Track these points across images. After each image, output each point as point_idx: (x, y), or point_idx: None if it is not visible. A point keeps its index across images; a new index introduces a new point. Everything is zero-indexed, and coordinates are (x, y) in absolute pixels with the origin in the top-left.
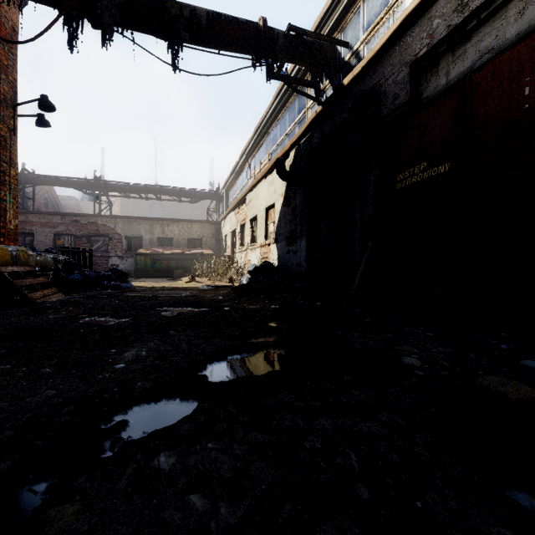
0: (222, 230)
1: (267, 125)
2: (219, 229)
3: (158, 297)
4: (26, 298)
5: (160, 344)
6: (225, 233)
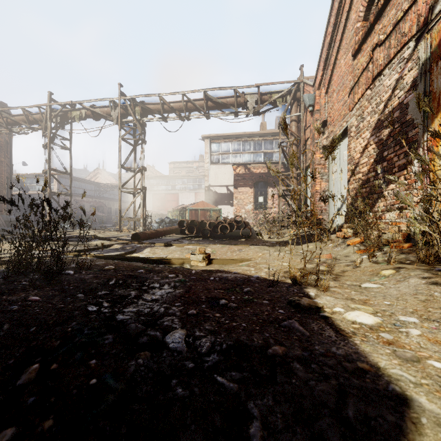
0: None
1: None
2: None
3: None
4: None
5: None
6: None
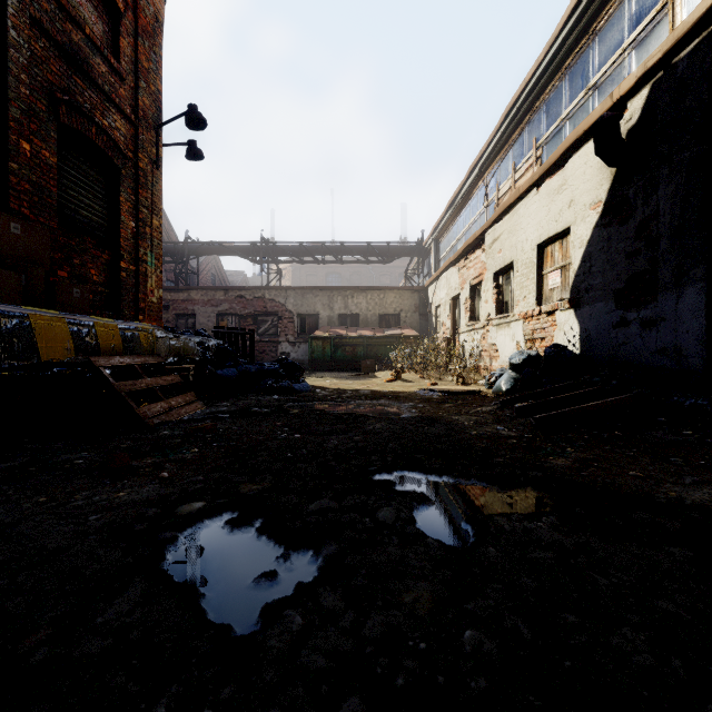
0: (431, 299)
1: (535, 94)
2: (425, 298)
3: (361, 419)
4: (134, 415)
5: None
6: (436, 304)
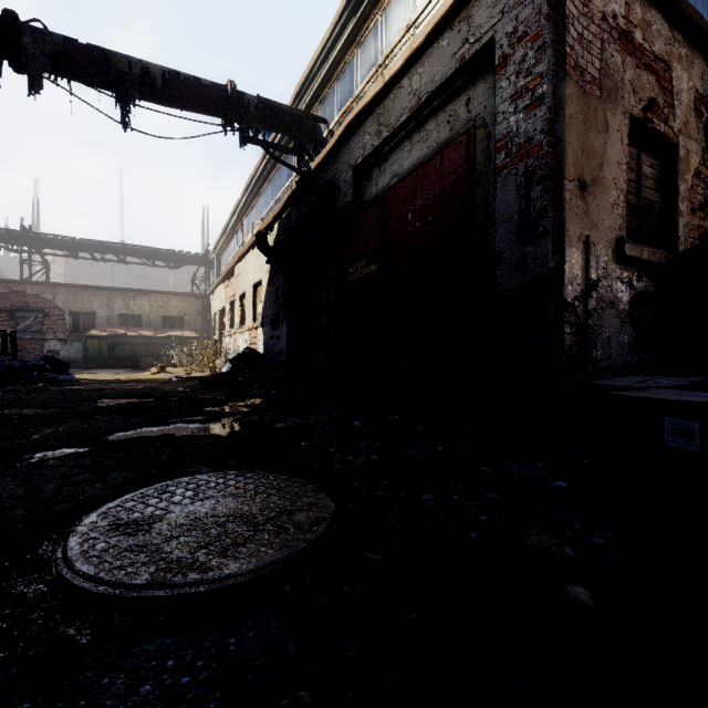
0: (211, 306)
1: (259, 185)
2: (207, 305)
3: (103, 390)
4: None
5: (79, 424)
6: (214, 311)
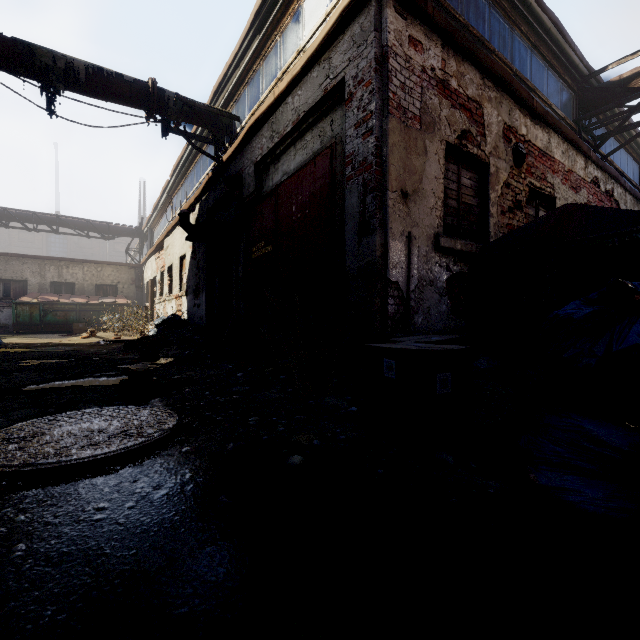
0: (144, 275)
1: (185, 168)
2: (141, 274)
3: (29, 352)
4: None
5: None
6: (147, 280)
